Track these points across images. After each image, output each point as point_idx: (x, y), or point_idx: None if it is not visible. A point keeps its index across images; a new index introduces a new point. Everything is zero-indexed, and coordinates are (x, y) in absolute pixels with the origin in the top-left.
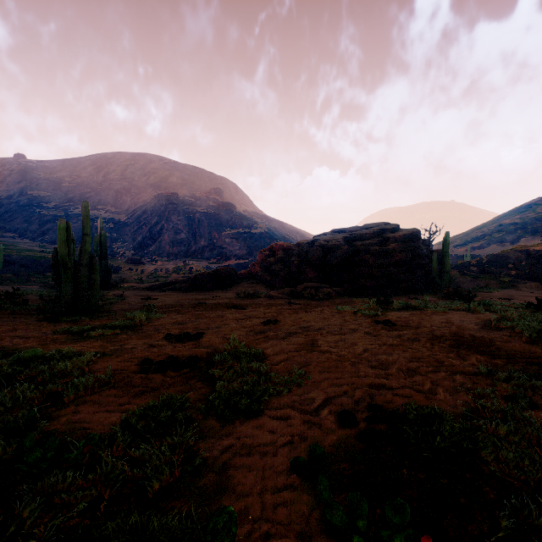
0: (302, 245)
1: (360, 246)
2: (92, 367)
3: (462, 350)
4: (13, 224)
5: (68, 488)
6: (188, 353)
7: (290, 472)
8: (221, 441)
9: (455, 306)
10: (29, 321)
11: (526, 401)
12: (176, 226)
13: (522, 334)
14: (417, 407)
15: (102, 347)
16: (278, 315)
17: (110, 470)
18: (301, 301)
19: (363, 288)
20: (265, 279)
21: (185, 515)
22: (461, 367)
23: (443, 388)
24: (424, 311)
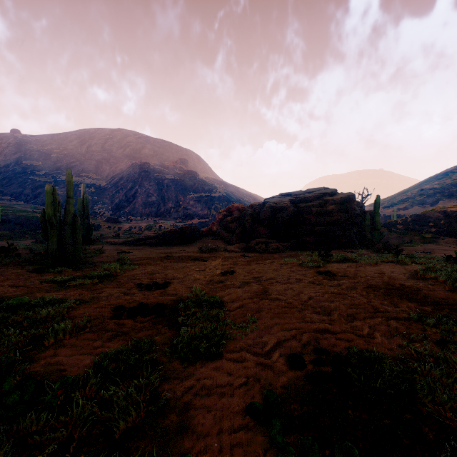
0: (255, 206)
1: (304, 208)
2: (72, 313)
3: (394, 297)
4: (10, 189)
5: (42, 429)
6: (156, 300)
7: (245, 413)
8: (183, 383)
9: (385, 258)
10: (20, 272)
11: (455, 345)
12: (148, 190)
13: (445, 284)
14: (359, 351)
15: (81, 295)
16: (234, 266)
17: (81, 411)
18: (254, 255)
19: (307, 243)
20: (223, 235)
21: (148, 456)
22: (394, 313)
23: (380, 332)
24: (359, 263)
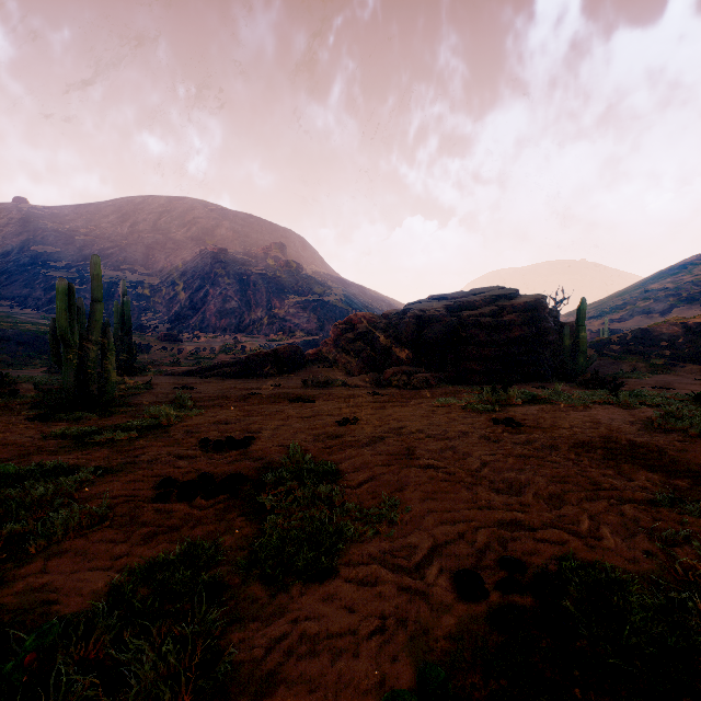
0: (390, 316)
1: (467, 318)
2: (86, 492)
3: (623, 463)
4: (11, 289)
5: None
6: (229, 469)
7: (380, 694)
8: (267, 628)
9: (598, 398)
10: (14, 420)
11: None
12: (225, 292)
13: None
14: (579, 565)
15: (107, 459)
16: (358, 411)
17: (70, 694)
18: (390, 392)
19: (472, 373)
20: (341, 361)
21: None
22: (628, 491)
23: (609, 527)
24: (557, 405)
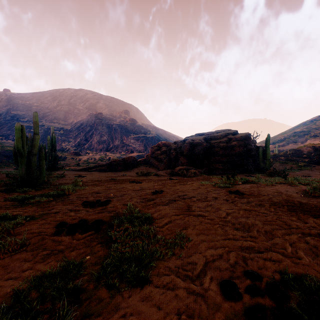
0: (177, 143)
1: (214, 143)
2: (18, 230)
3: (299, 213)
4: (2, 131)
5: None
6: (96, 217)
7: None
8: None
9: (278, 180)
10: None
11: None
12: (101, 132)
13: None
14: (294, 277)
15: (34, 212)
16: (162, 187)
17: None
18: (178, 178)
19: (216, 169)
20: (154, 164)
21: None
22: (307, 229)
23: (302, 251)
24: (258, 184)
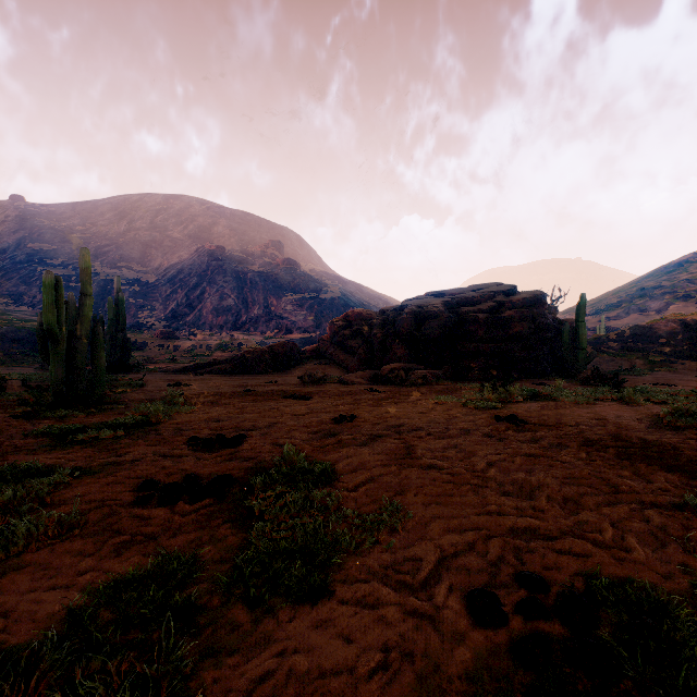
0: (387, 312)
1: (465, 314)
2: (60, 496)
3: (638, 463)
4: (7, 287)
5: None
6: (217, 469)
7: None
8: (248, 664)
9: (601, 394)
10: None
11: None
12: (222, 289)
13: None
14: (611, 583)
15: (88, 459)
16: (355, 408)
17: None
18: (387, 388)
19: (470, 370)
20: (338, 357)
21: None
22: (650, 494)
23: (635, 536)
24: (560, 401)
